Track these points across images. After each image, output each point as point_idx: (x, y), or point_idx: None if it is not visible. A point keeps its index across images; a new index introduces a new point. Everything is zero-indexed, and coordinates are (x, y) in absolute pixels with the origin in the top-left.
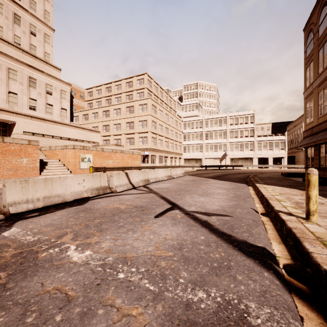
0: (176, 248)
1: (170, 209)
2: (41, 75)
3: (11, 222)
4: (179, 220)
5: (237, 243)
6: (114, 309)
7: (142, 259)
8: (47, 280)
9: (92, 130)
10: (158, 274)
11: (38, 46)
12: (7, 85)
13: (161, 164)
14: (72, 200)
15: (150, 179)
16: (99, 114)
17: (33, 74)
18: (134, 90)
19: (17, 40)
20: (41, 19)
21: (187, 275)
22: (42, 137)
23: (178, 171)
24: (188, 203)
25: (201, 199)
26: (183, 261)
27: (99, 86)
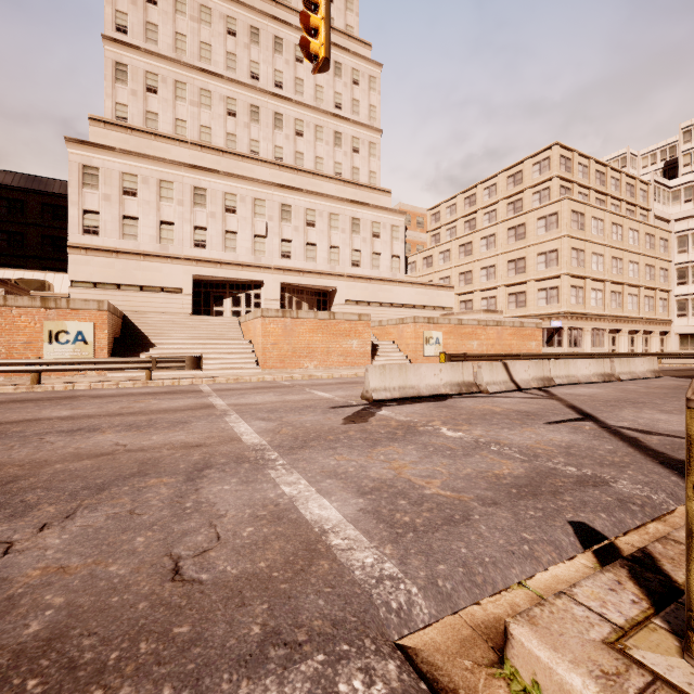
0: (561, 446)
1: (576, 419)
2: (366, 211)
3: (377, 406)
4: (583, 431)
5: (665, 459)
6: (488, 458)
7: (516, 445)
8: (432, 439)
9: (440, 286)
10: (531, 454)
11: (361, 166)
12: (329, 238)
13: (597, 350)
14: (427, 394)
15: (556, 377)
16: (453, 253)
17: (357, 213)
18: (526, 189)
19: (337, 169)
20: (365, 122)
21: (563, 460)
22: (367, 307)
23: (635, 366)
24: (621, 417)
25: (658, 416)
26: (564, 454)
27: (453, 199)
